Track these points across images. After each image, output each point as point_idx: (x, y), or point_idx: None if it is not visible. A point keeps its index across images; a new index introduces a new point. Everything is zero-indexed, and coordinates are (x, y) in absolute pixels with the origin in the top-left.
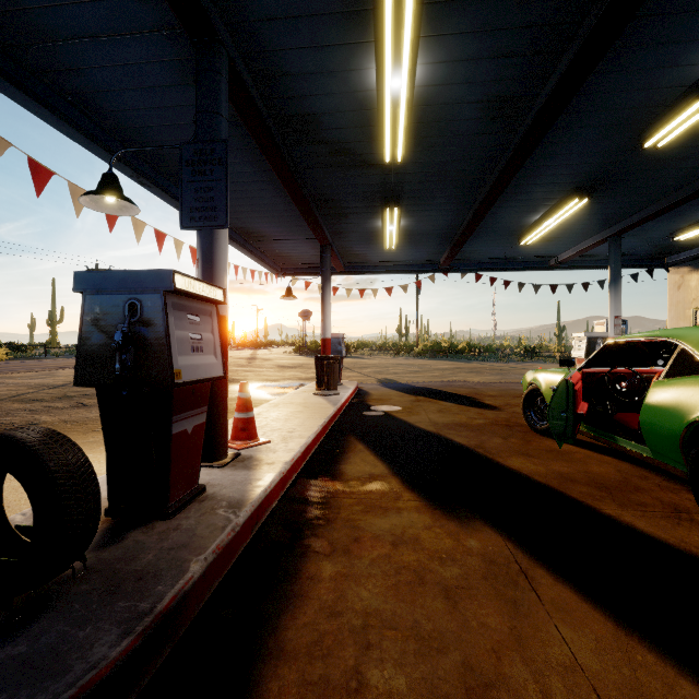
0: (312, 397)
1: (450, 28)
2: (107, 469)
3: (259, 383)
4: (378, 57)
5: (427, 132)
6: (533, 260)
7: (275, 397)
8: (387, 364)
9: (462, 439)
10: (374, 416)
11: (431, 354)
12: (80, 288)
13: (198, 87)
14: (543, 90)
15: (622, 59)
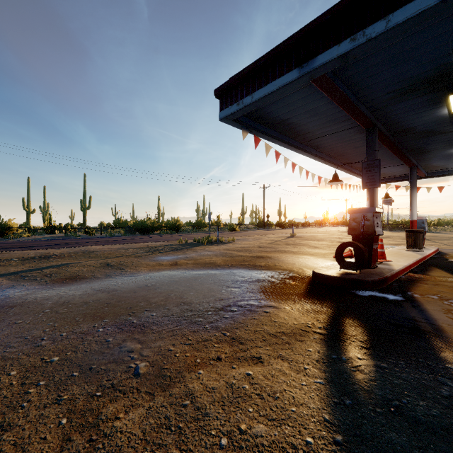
0: (405, 251)
1: None
2: (355, 255)
3: None
4: (448, 107)
5: None
6: None
7: None
8: None
9: None
10: (449, 262)
11: None
12: (349, 212)
13: (368, 143)
14: None
15: None
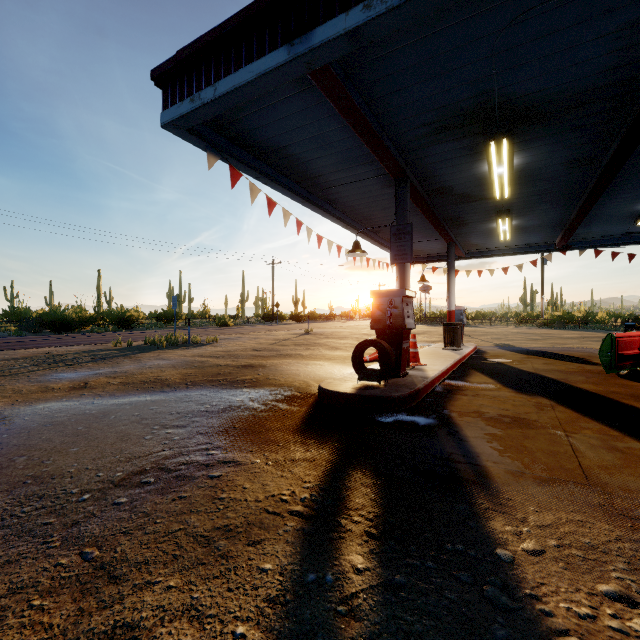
0: (442, 350)
1: (532, 146)
2: (380, 358)
3: None
4: (489, 162)
5: (526, 180)
6: None
7: None
8: (505, 332)
9: (552, 376)
10: (488, 363)
11: (559, 324)
12: (372, 296)
13: (397, 200)
14: (608, 152)
15: None
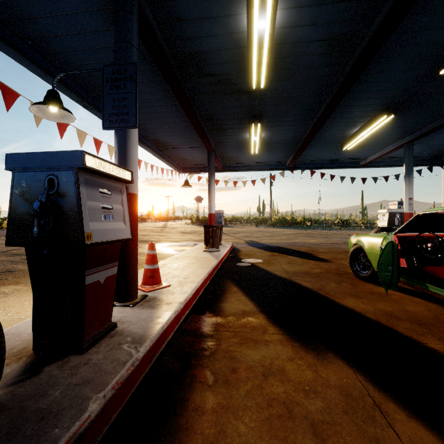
0: (202, 252)
1: None
2: (33, 313)
3: (167, 243)
4: (248, 4)
5: (282, 66)
6: (350, 161)
7: (177, 252)
8: (251, 231)
9: (307, 283)
10: (244, 266)
11: (280, 224)
12: (10, 167)
13: (115, 24)
14: (369, 29)
15: (431, 2)
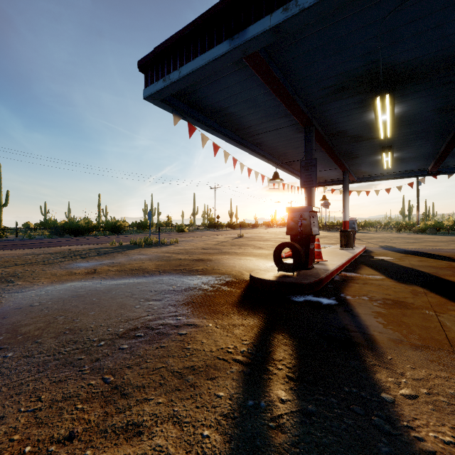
0: (339, 250)
1: (409, 98)
2: (293, 256)
3: None
4: (375, 111)
5: (404, 123)
6: None
7: None
8: (388, 237)
9: (425, 270)
10: (375, 260)
11: (431, 230)
12: (287, 211)
13: (306, 142)
14: None
15: None
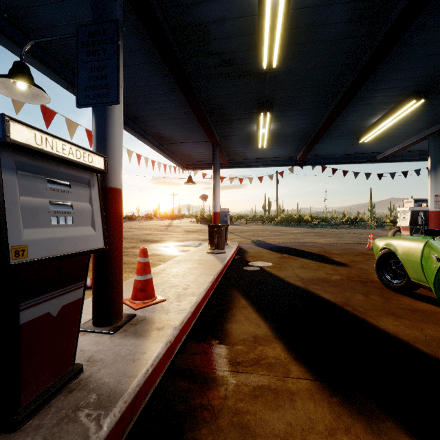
0: (206, 254)
1: None
2: None
3: (170, 243)
4: None
5: (299, 39)
6: (365, 155)
7: (180, 253)
8: (257, 229)
9: (329, 295)
10: (252, 271)
11: (286, 223)
12: None
13: None
14: None
15: None
